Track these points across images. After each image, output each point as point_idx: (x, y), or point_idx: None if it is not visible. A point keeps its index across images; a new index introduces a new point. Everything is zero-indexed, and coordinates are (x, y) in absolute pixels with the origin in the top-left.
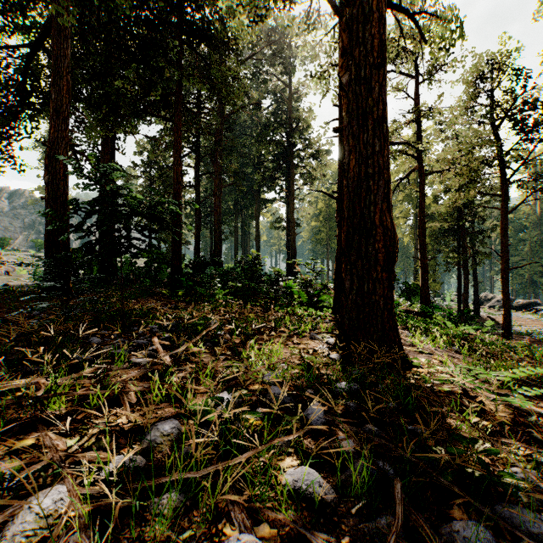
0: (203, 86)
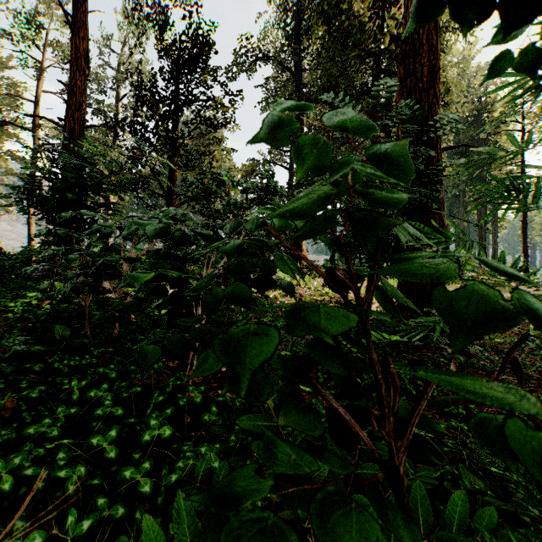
0: None
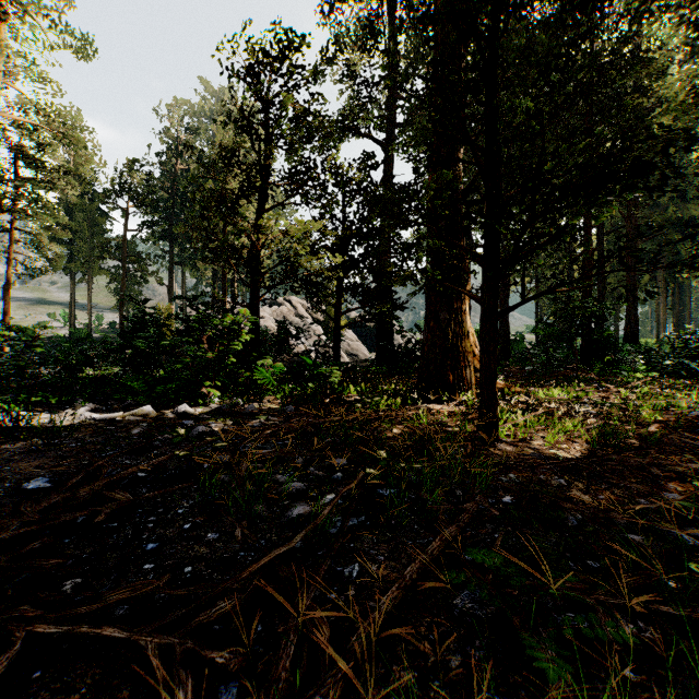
0: None
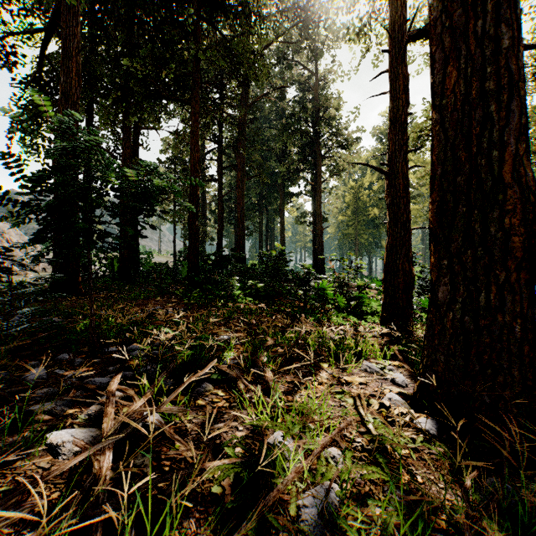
0: (220, 58)
